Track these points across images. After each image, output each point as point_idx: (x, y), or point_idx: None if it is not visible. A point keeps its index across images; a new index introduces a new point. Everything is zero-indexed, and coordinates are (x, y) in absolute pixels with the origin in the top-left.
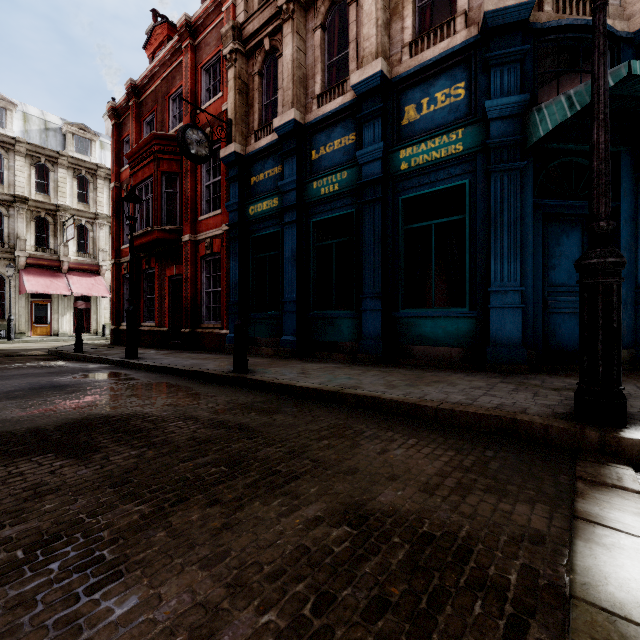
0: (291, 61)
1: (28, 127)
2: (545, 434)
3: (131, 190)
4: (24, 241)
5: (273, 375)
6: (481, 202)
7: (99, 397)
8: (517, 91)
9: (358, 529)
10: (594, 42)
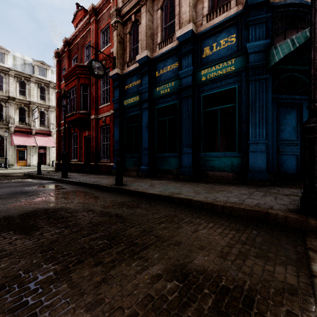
0: (145, 26)
1: (15, 63)
2: (285, 221)
3: (64, 92)
4: (13, 119)
5: (136, 187)
6: (244, 96)
7: (44, 198)
8: (263, 38)
9: (183, 283)
10: (312, 4)
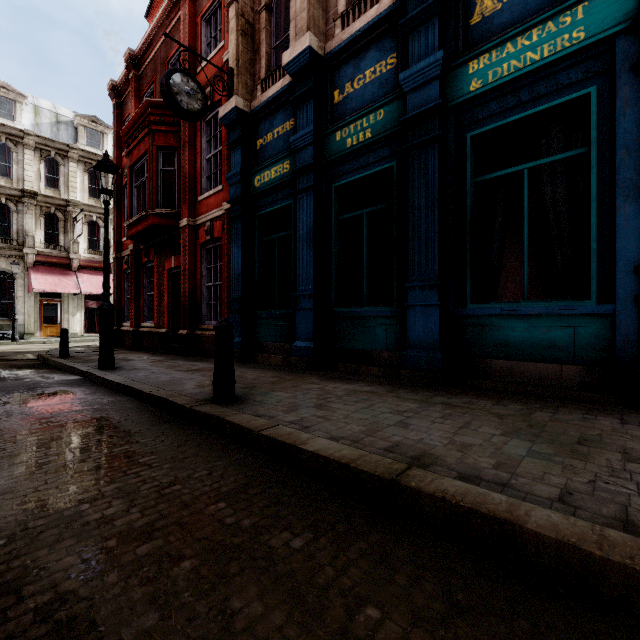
0: None
1: (39, 120)
2: None
3: (106, 156)
4: (32, 237)
5: (271, 411)
6: (624, 119)
7: None
8: None
9: None
10: None
